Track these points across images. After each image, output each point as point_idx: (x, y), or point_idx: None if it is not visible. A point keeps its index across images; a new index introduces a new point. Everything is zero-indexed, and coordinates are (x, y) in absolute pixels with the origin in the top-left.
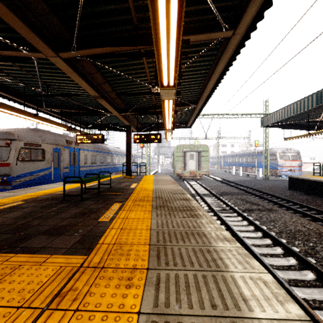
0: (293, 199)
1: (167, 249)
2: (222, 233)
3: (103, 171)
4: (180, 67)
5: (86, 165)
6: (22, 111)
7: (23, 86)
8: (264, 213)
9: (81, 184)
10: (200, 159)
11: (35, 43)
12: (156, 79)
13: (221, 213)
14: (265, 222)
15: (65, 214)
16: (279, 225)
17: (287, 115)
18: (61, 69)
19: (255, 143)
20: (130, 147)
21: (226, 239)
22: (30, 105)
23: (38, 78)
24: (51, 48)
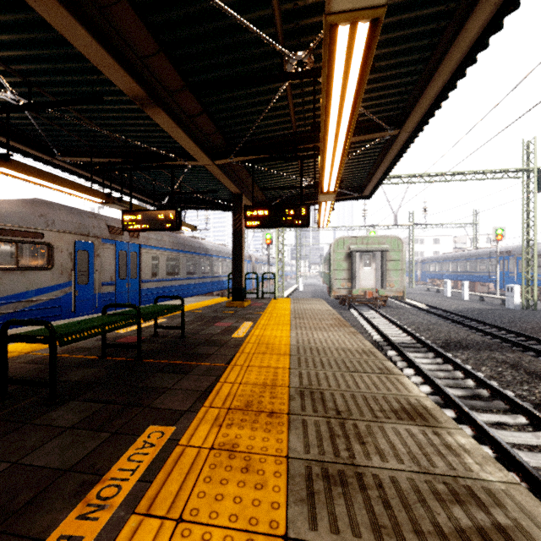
0: None
1: None
2: None
3: (194, 289)
4: None
5: (155, 278)
6: None
7: None
8: None
9: (50, 348)
10: (385, 265)
11: None
12: None
13: (473, 408)
14: None
15: None
16: None
17: None
18: None
19: (496, 234)
20: (242, 239)
21: None
22: (27, 151)
23: None
24: None
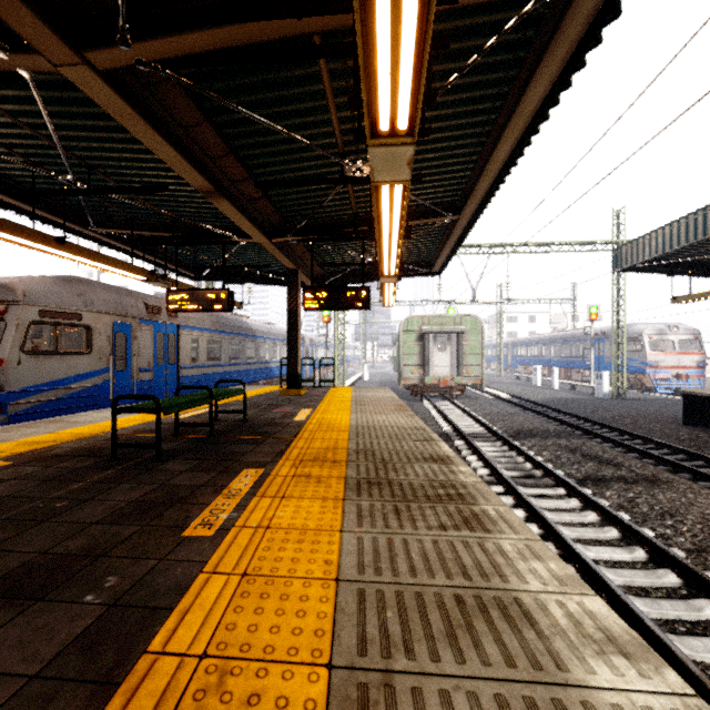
0: (702, 448)
1: (399, 695)
2: (587, 606)
3: (237, 377)
4: (429, 74)
5: (194, 364)
6: (23, 230)
7: (35, 172)
8: (638, 490)
9: (157, 417)
10: (462, 349)
11: (10, 16)
12: (358, 120)
13: (524, 485)
14: (647, 516)
15: (95, 506)
16: (690, 527)
17: (686, 240)
18: (103, 106)
19: (590, 313)
20: (298, 320)
21: (616, 645)
22: (58, 222)
23: (55, 142)
24: (58, 33)
